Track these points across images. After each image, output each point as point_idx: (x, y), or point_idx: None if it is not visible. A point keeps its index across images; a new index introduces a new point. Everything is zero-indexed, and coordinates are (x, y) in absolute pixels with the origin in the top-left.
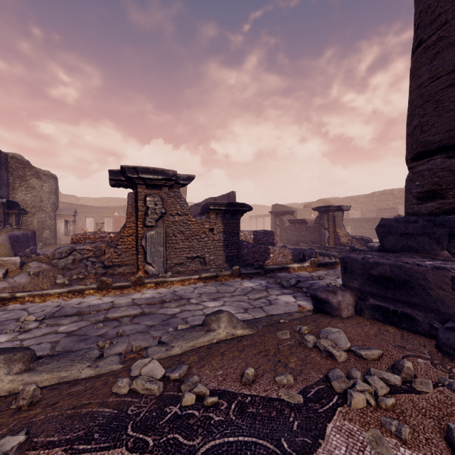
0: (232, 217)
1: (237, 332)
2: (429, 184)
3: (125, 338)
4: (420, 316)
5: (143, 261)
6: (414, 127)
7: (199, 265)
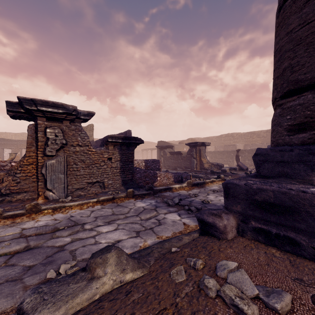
0: (127, 148)
1: (127, 277)
2: (301, 117)
3: None
4: (304, 240)
5: (43, 188)
6: (283, 69)
7: (99, 189)
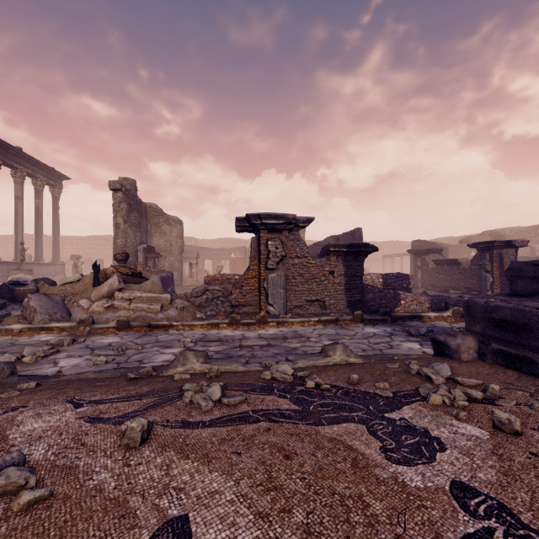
0: (354, 258)
1: (350, 359)
2: None
3: (259, 359)
4: None
5: (265, 302)
6: None
7: (318, 309)
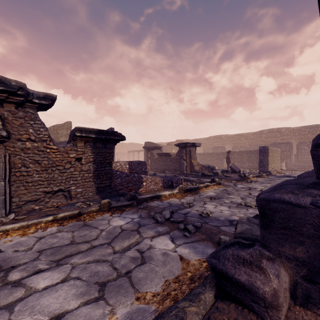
0: (103, 146)
1: None
2: None
3: None
4: None
5: None
6: None
7: (63, 199)
